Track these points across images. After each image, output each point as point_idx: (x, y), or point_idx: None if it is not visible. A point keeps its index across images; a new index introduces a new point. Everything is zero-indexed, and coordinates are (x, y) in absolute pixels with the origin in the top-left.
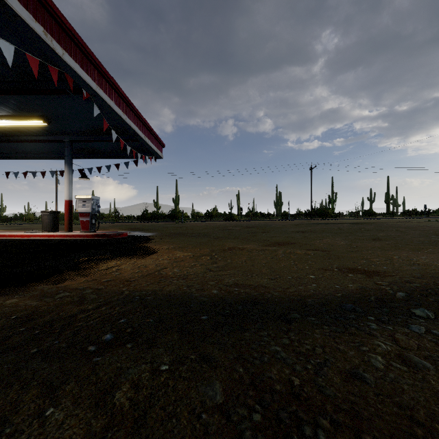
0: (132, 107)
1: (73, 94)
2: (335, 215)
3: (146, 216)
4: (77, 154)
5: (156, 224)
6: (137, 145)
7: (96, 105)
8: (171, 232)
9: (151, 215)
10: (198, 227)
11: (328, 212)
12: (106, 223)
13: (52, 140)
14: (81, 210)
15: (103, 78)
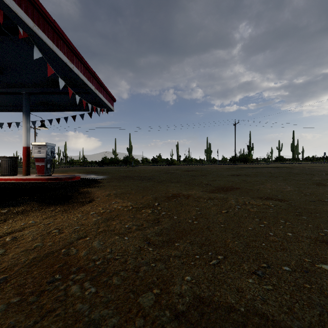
0: (80, 57)
1: (12, 35)
2: (253, 160)
3: (105, 161)
4: (39, 107)
5: (110, 168)
6: (90, 99)
7: (37, 48)
8: (121, 175)
9: (109, 160)
10: (145, 170)
11: (249, 158)
12: (72, 167)
13: (11, 93)
14: (37, 155)
15: (43, 19)
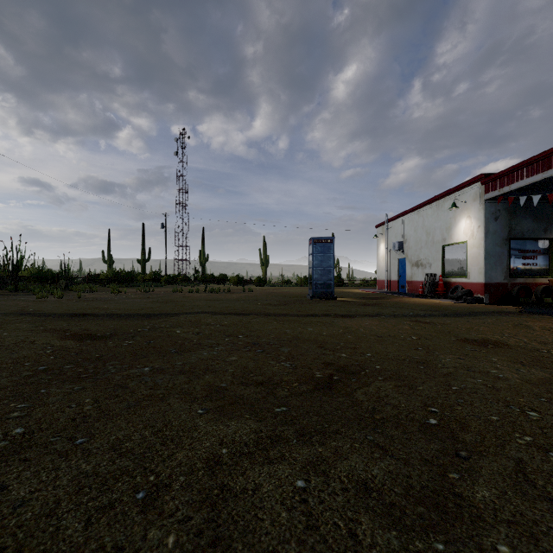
0: None
1: None
2: None
3: None
4: None
5: None
6: None
7: None
8: None
9: None
10: None
11: None
12: None
13: None
14: None
15: None
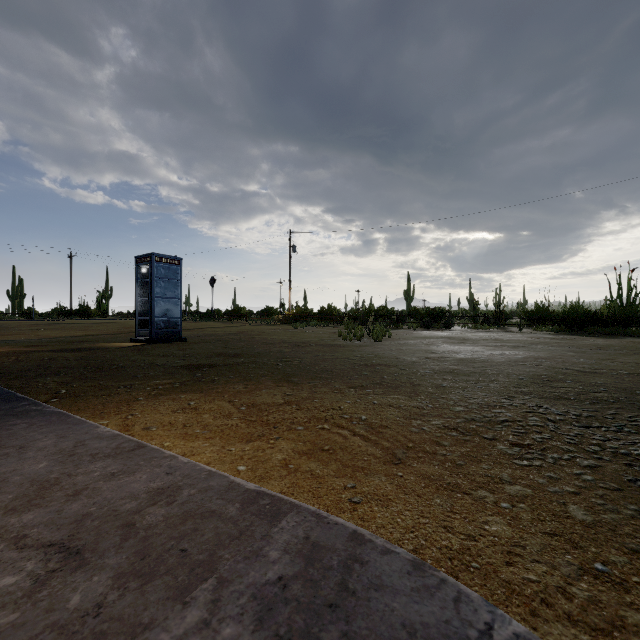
0: None
1: None
2: (105, 314)
3: None
4: None
5: None
6: None
7: None
8: None
9: None
10: None
11: (92, 311)
12: None
13: None
14: None
15: None
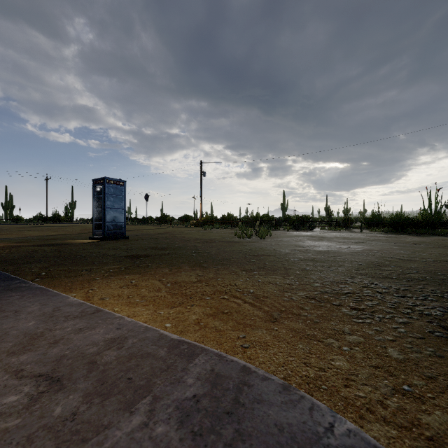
0: None
1: None
2: (71, 220)
3: None
4: None
5: None
6: None
7: None
8: None
9: None
10: None
11: (62, 218)
12: None
13: None
14: None
15: None
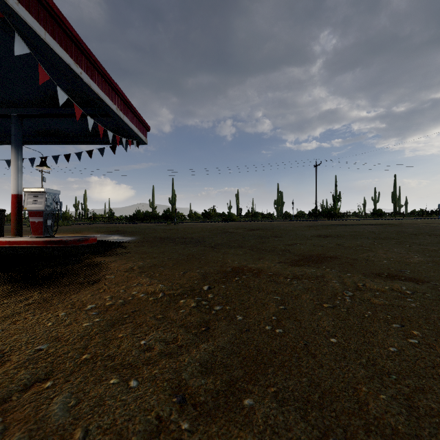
0: (93, 59)
1: None
2: (341, 215)
3: (138, 216)
4: (39, 138)
5: (144, 226)
6: (112, 125)
7: (19, 37)
8: (157, 237)
9: (144, 215)
10: (192, 229)
11: (335, 212)
12: (91, 224)
13: None
14: (32, 207)
15: None
